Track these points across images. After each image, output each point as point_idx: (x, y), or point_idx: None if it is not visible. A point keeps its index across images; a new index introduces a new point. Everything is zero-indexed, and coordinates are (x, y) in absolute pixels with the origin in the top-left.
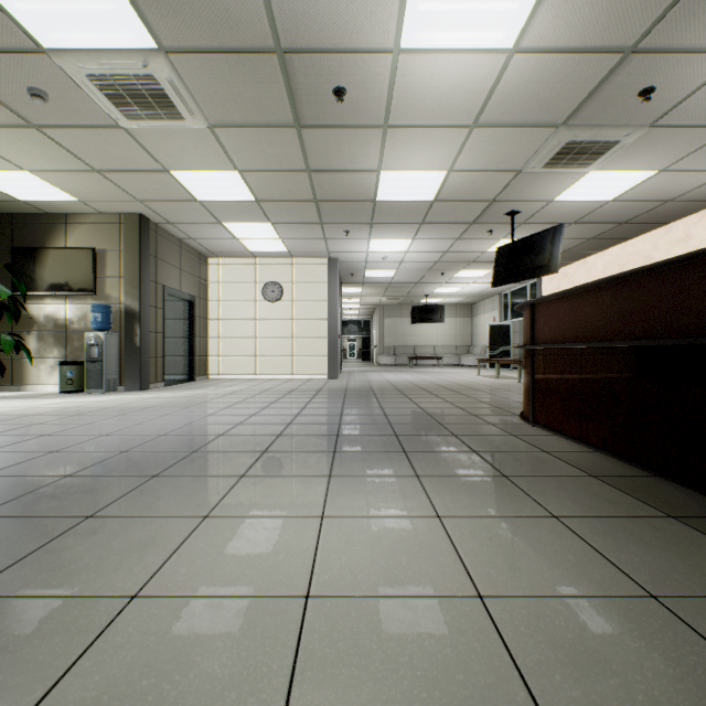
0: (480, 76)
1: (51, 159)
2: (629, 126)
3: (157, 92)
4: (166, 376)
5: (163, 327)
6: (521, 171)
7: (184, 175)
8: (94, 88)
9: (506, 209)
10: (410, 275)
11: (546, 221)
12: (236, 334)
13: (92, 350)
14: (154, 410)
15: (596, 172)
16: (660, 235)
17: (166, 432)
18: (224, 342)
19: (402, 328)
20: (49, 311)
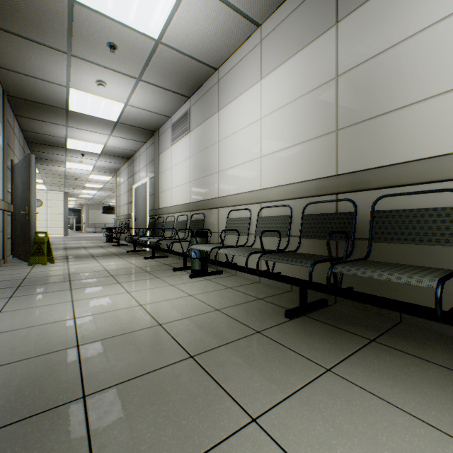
0: (105, 181)
1: None
2: None
3: None
4: None
5: None
6: None
7: None
8: None
9: None
10: (100, 197)
11: None
12: None
13: None
14: None
15: None
16: None
17: None
18: None
19: (99, 215)
20: None
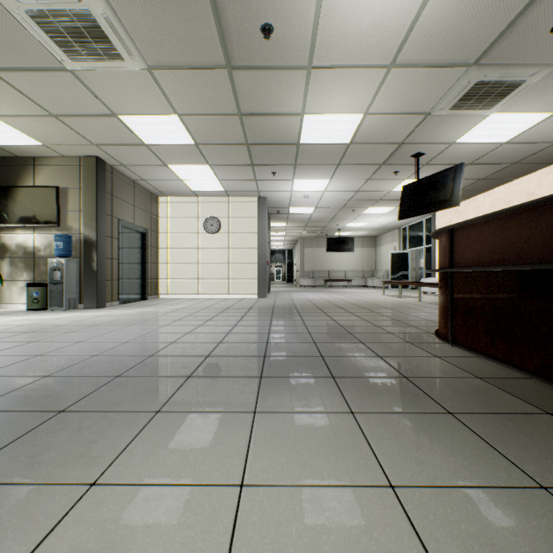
0: (401, 10)
1: (11, 104)
2: (536, 65)
3: (95, 29)
4: (120, 296)
5: (118, 254)
6: (429, 114)
7: (131, 120)
8: (35, 26)
9: (413, 151)
10: (327, 212)
11: (446, 162)
12: (182, 261)
13: (54, 273)
14: (100, 328)
15: (497, 114)
16: (543, 175)
17: (99, 352)
18: (172, 267)
19: (318, 256)
20: (19, 240)
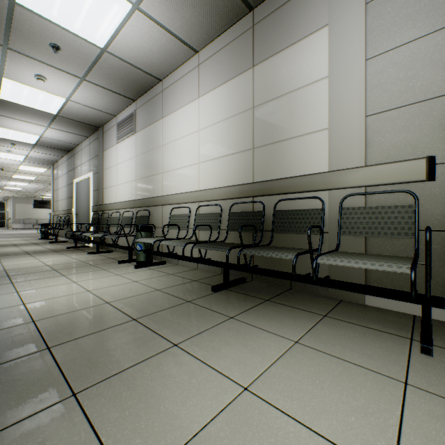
0: (39, 172)
1: None
2: None
3: None
4: None
5: None
6: None
7: None
8: None
9: None
10: (31, 190)
11: None
12: None
13: None
14: None
15: None
16: None
17: None
18: None
19: (29, 209)
20: None
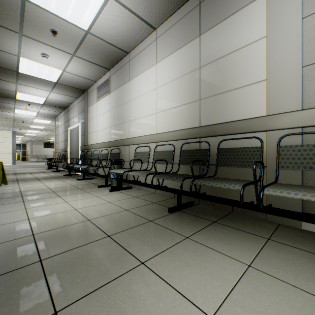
0: (46, 124)
1: None
2: None
3: None
4: None
5: None
6: None
7: None
8: None
9: None
10: (42, 135)
11: None
12: None
13: None
14: None
15: None
16: None
17: None
18: None
19: (41, 149)
20: None
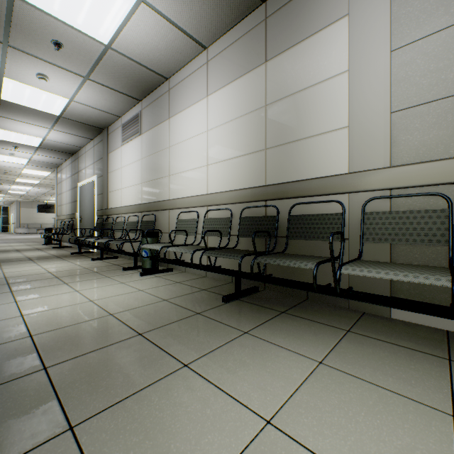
0: (42, 176)
1: None
2: None
3: None
4: None
5: None
6: None
7: None
8: None
9: None
10: (35, 194)
11: None
12: None
13: None
14: None
15: None
16: None
17: None
18: None
19: (33, 214)
20: None
